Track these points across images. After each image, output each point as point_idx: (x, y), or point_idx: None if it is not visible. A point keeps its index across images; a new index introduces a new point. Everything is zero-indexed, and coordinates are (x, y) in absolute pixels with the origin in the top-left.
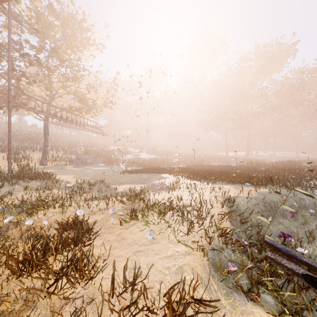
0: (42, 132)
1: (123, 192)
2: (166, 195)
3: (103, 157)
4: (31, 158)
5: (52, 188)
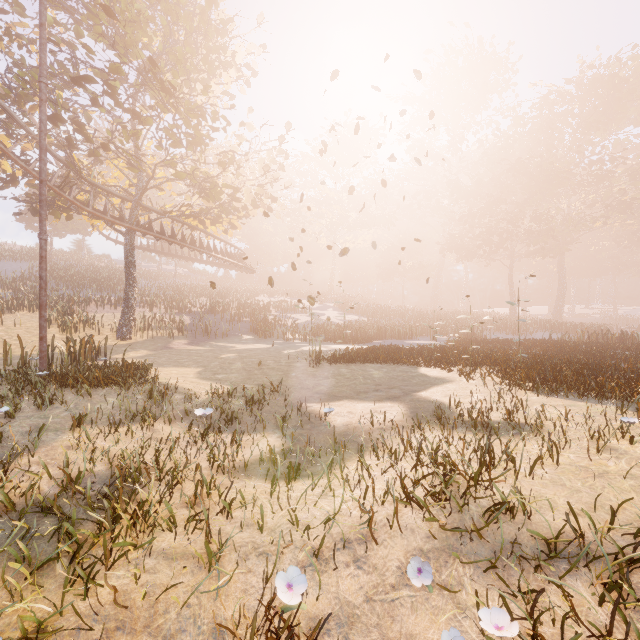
0: (121, 267)
1: (351, 431)
2: (552, 470)
3: (250, 320)
4: (99, 322)
5: (151, 418)
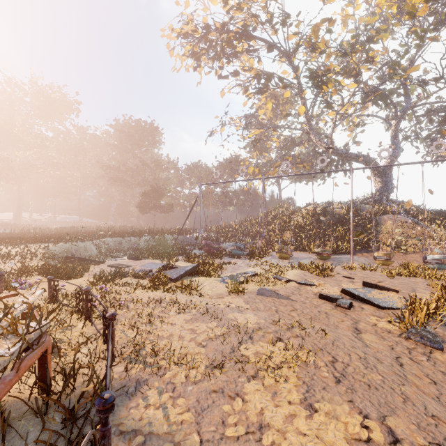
0: None
1: None
2: None
3: None
4: None
5: None
